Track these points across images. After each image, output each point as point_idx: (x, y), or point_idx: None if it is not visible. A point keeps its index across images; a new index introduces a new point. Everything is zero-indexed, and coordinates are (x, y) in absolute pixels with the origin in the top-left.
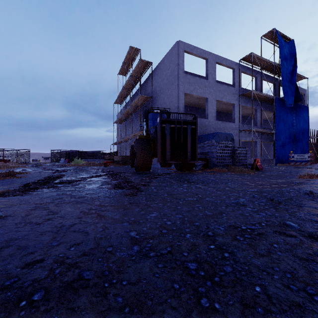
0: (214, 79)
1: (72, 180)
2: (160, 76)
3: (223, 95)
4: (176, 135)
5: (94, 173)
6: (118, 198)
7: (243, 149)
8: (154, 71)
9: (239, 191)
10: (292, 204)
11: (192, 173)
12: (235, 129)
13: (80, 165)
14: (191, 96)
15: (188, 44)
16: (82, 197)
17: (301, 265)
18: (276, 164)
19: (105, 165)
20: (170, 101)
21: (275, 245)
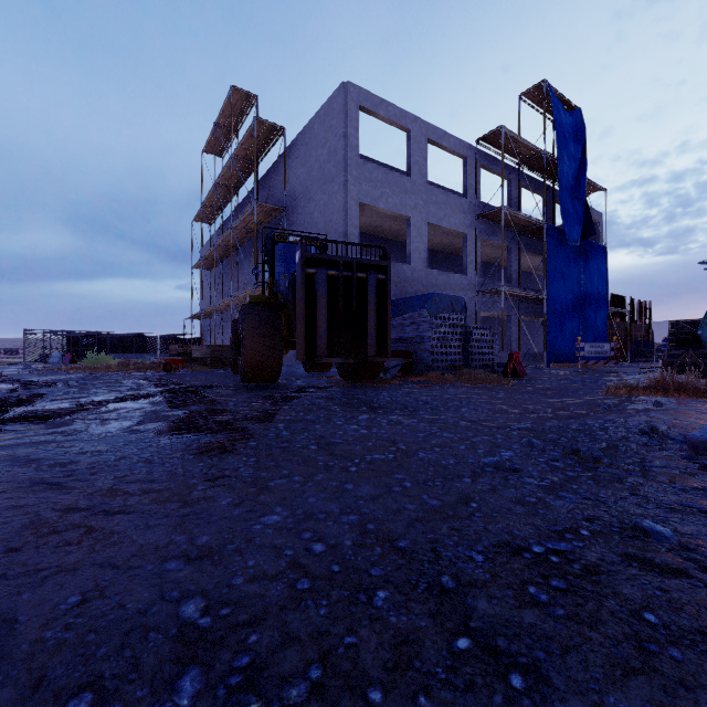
0: (425, 176)
1: (59, 409)
2: (303, 162)
3: (443, 213)
4: (340, 296)
5: (131, 388)
6: (174, 465)
7: (487, 331)
8: (289, 150)
9: (492, 428)
10: (624, 463)
11: (378, 386)
12: (468, 290)
13: (100, 369)
14: (375, 212)
15: (367, 92)
16: (61, 465)
17: None
18: (549, 365)
19: (167, 369)
20: (327, 219)
21: (649, 615)
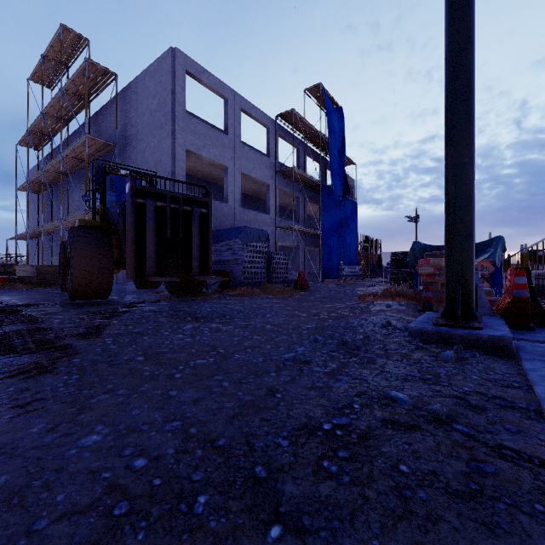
0: (239, 136)
1: None
2: (135, 107)
3: (252, 166)
4: (168, 225)
5: None
6: None
7: (283, 256)
8: (122, 94)
9: (289, 330)
10: (374, 349)
11: (201, 299)
12: (270, 225)
13: None
14: (199, 159)
15: (192, 60)
16: None
17: (475, 520)
18: (323, 280)
19: None
20: (157, 159)
21: (403, 466)
